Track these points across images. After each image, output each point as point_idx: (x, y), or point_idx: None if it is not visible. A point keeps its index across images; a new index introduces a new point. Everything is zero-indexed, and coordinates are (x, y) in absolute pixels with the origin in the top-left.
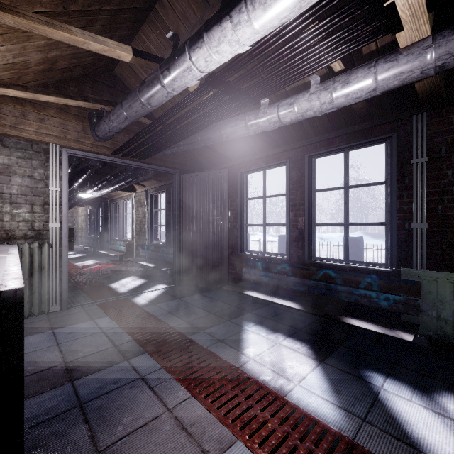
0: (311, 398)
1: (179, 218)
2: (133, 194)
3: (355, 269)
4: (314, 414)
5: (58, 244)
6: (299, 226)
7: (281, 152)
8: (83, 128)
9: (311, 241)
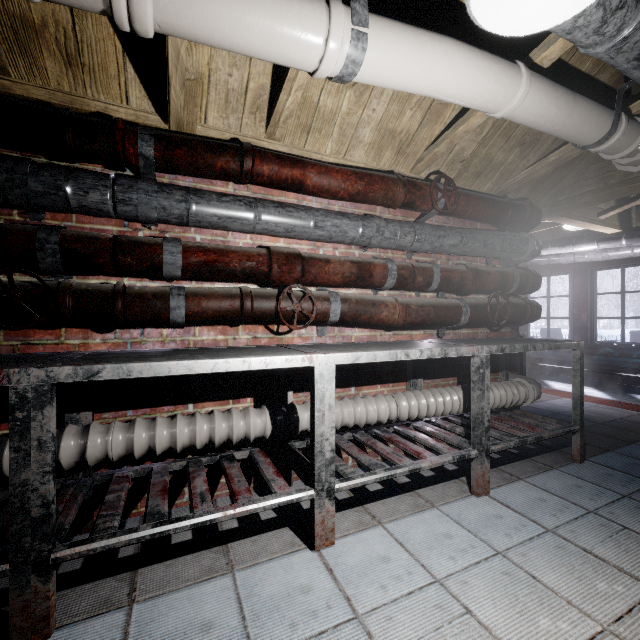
0: (597, 395)
1: None
2: None
3: (629, 347)
4: (599, 397)
5: None
6: (582, 319)
7: (565, 265)
8: None
9: (593, 330)
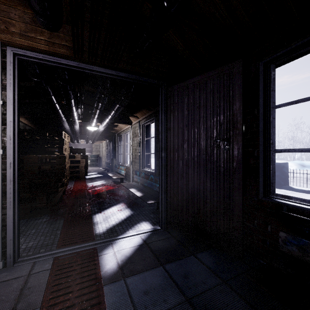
0: None
1: (166, 142)
2: (130, 126)
3: None
4: None
5: (0, 177)
6: None
7: None
8: (33, 19)
9: None
